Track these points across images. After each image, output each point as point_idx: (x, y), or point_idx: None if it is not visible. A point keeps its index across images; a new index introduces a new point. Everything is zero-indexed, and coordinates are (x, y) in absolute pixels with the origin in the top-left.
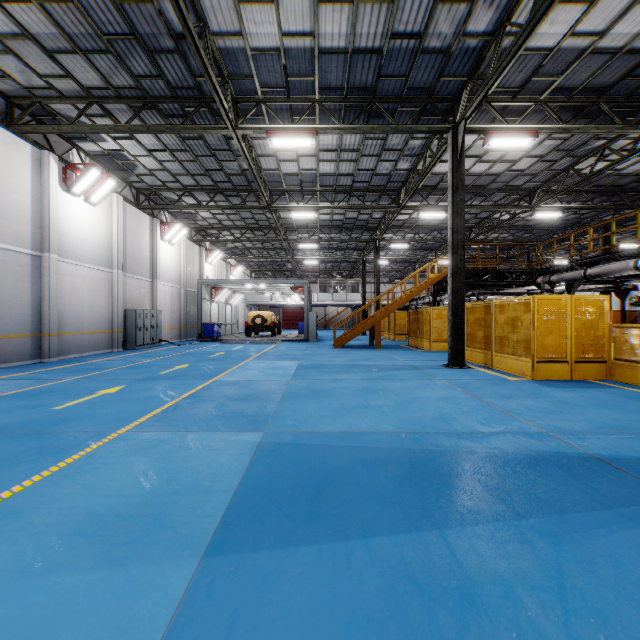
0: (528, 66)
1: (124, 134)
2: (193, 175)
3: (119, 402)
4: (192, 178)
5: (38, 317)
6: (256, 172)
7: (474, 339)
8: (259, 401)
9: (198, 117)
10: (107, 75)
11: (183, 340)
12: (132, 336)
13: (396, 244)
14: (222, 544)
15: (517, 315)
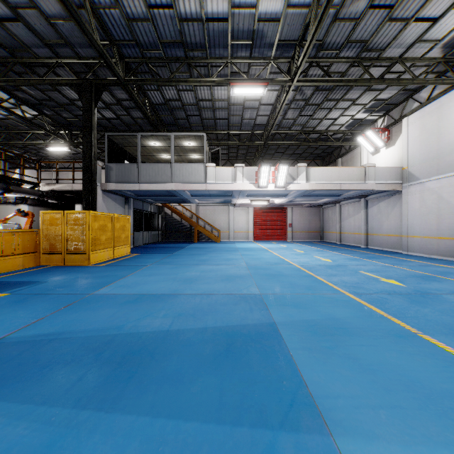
0: None
1: None
2: None
3: None
4: None
5: None
6: None
7: None
8: None
9: None
10: None
11: None
12: None
13: None
14: (270, 325)
15: None
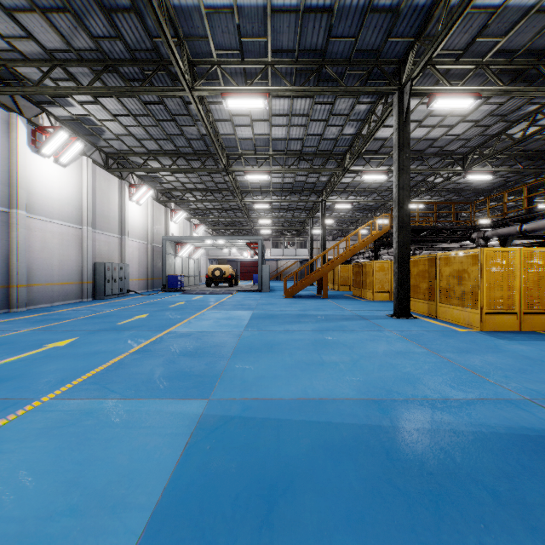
0: (473, 27)
1: (89, 99)
2: (156, 140)
3: (62, 358)
4: (156, 143)
5: (7, 269)
6: (213, 136)
7: (417, 290)
8: (209, 356)
9: (158, 81)
10: (67, 37)
11: (150, 290)
12: (101, 287)
13: (340, 205)
14: None
15: (464, 267)
